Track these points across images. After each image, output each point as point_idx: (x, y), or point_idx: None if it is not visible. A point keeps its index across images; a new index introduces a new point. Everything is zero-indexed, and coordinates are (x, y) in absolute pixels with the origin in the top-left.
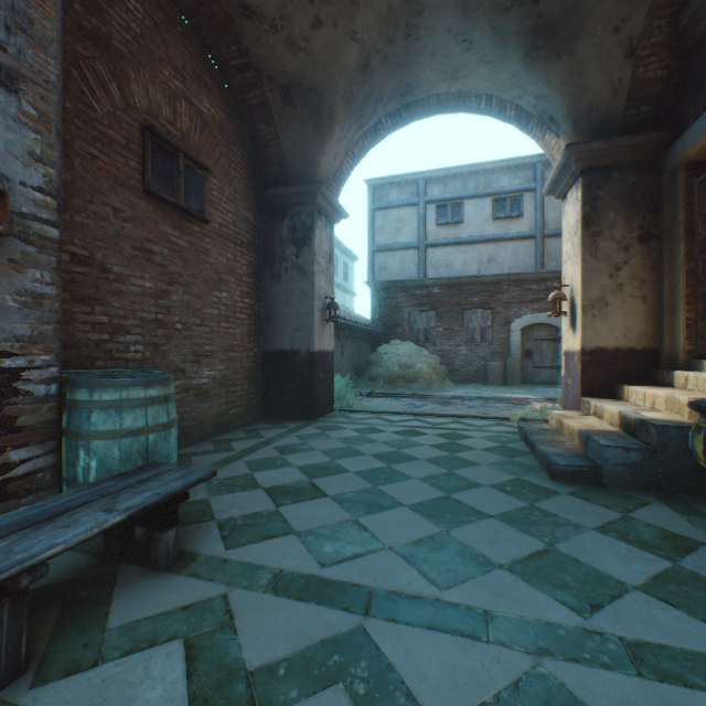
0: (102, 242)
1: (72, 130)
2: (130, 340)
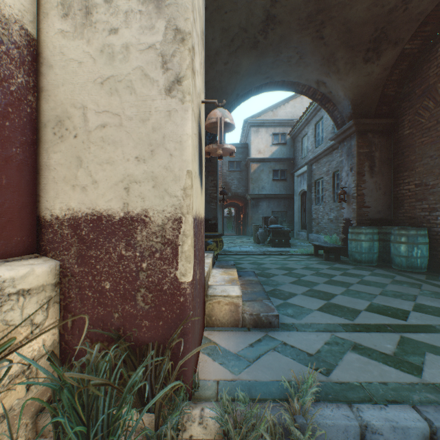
0: (425, 174)
1: (415, 139)
2: (438, 214)
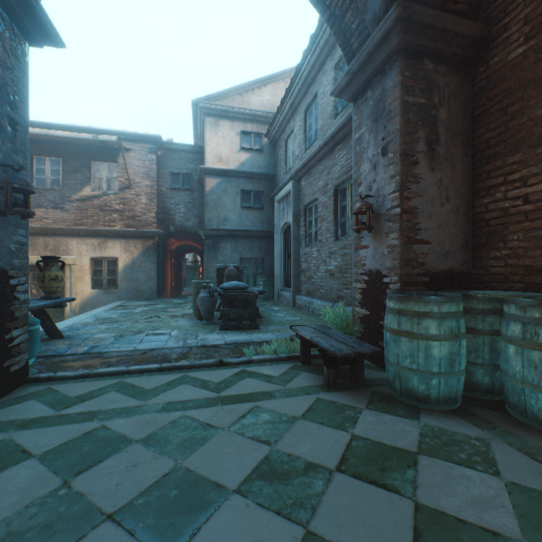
0: None
1: None
2: None
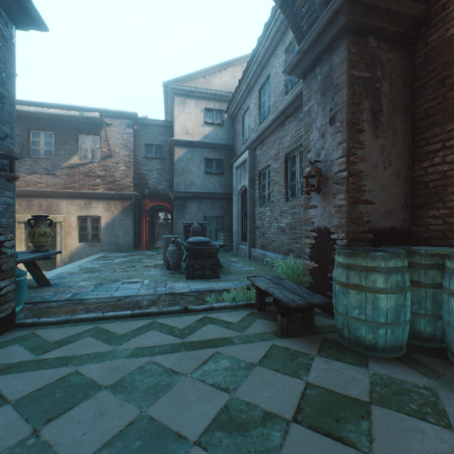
0: None
1: None
2: None
